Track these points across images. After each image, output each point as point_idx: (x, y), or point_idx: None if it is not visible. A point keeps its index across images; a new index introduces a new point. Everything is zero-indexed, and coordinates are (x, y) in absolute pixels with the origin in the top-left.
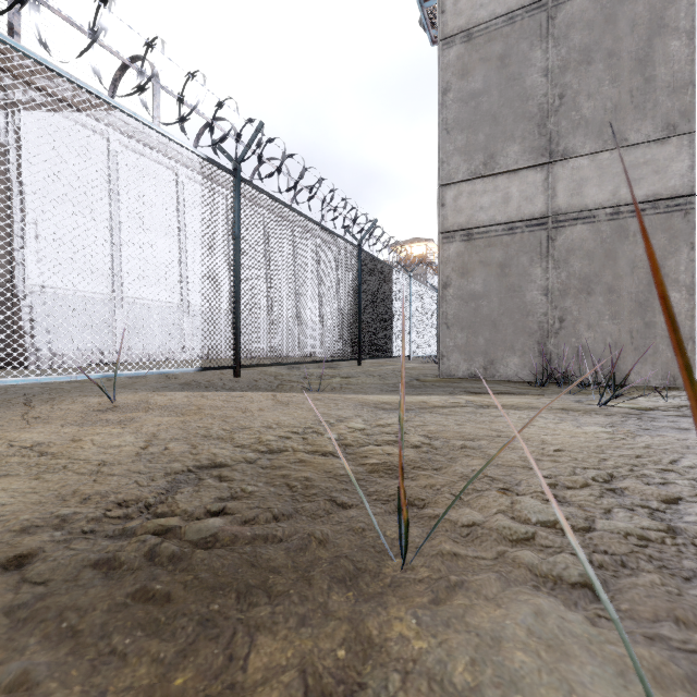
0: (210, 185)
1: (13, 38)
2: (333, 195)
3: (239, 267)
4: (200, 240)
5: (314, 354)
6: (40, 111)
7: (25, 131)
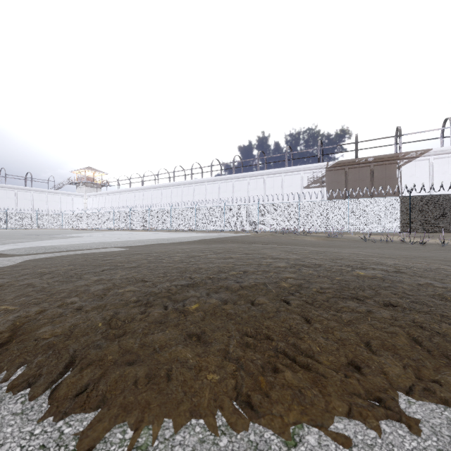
0: (402, 201)
1: (399, 150)
2: (450, 186)
3: (410, 213)
4: (399, 211)
5: (446, 231)
6: (407, 164)
7: (402, 171)
